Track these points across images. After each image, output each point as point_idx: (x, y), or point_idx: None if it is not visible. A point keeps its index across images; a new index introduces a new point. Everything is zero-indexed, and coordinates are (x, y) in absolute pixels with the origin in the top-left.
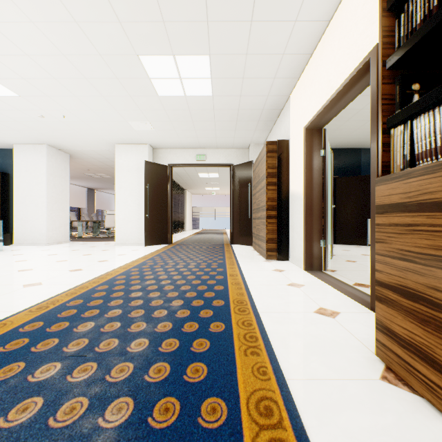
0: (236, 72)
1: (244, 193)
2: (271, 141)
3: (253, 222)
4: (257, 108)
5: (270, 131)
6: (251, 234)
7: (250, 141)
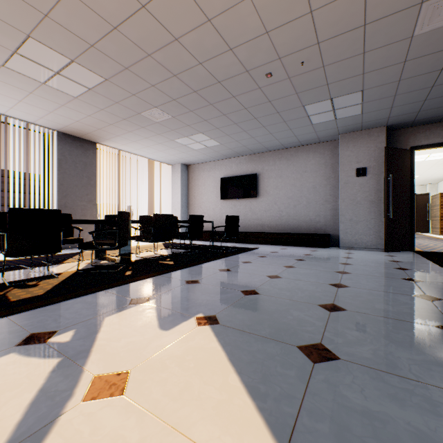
0: (427, 176)
1: (423, 208)
2: (442, 192)
3: (431, 222)
4: (434, 178)
5: (441, 181)
6: (428, 227)
7: (427, 183)
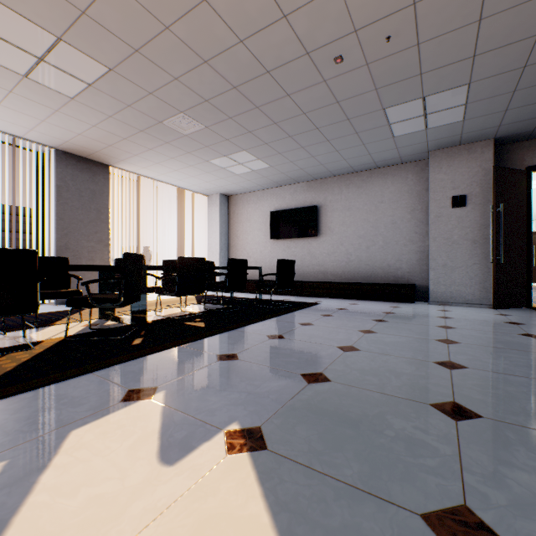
0: None
1: None
2: None
3: None
4: None
5: None
6: (535, 276)
7: (534, 219)
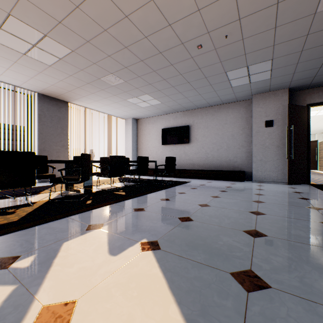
0: (316, 127)
1: (313, 151)
2: None
3: (318, 162)
4: (321, 129)
5: None
6: (316, 166)
7: (316, 133)
